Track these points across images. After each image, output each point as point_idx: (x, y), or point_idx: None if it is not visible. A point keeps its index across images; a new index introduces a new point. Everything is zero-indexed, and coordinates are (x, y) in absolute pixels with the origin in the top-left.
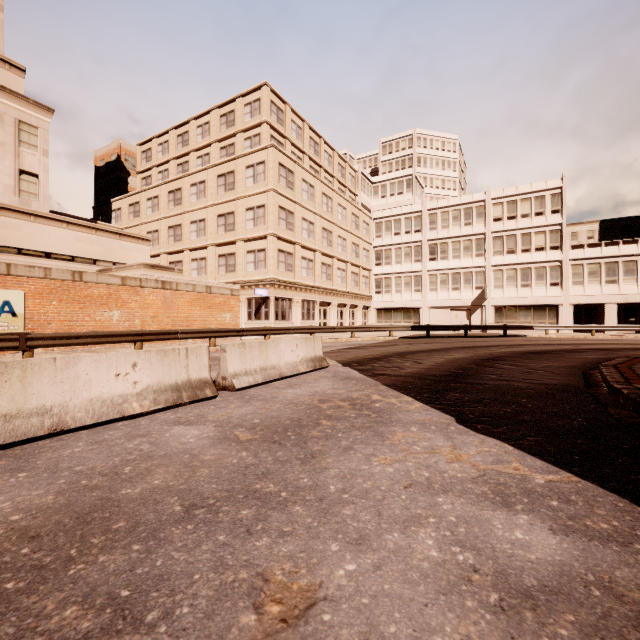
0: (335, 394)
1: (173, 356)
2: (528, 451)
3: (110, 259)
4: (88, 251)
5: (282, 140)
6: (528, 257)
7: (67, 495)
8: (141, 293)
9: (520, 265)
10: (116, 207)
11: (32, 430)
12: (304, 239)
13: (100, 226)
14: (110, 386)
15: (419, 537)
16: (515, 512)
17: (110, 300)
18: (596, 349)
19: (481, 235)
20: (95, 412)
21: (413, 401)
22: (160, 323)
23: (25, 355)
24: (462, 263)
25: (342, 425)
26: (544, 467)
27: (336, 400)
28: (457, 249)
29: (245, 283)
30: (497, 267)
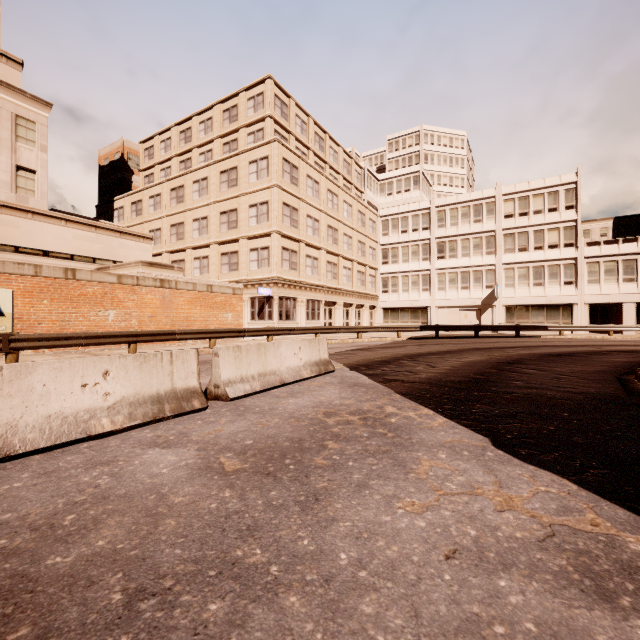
0: (343, 405)
1: (154, 362)
2: (599, 492)
3: (110, 258)
4: (87, 249)
5: (286, 135)
6: (541, 255)
7: None
8: (138, 292)
9: (532, 263)
10: (119, 206)
11: None
12: (309, 237)
13: (100, 224)
14: (74, 399)
15: None
16: (624, 613)
17: (105, 299)
18: (621, 351)
19: (491, 232)
20: (53, 432)
21: (434, 415)
22: (158, 323)
23: (8, 358)
24: (472, 261)
25: (353, 449)
26: (632, 521)
27: (344, 413)
28: (466, 247)
29: (248, 282)
30: (508, 265)
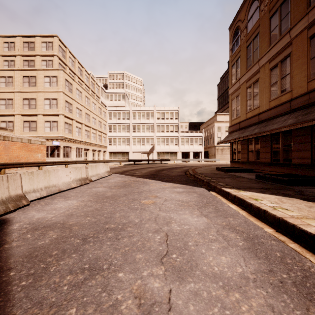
0: (126, 180)
1: (78, 169)
2: (177, 183)
3: None
4: None
5: (64, 66)
6: (168, 134)
7: (94, 197)
8: None
9: (166, 137)
10: None
11: (54, 191)
12: (77, 117)
13: None
14: (65, 179)
15: (165, 191)
16: (177, 188)
17: None
18: (187, 166)
19: (152, 124)
20: (65, 186)
21: (149, 179)
22: (2, 159)
23: None
24: (146, 134)
25: (137, 184)
26: (180, 185)
27: (128, 181)
28: (144, 128)
29: (44, 138)
30: (158, 137)
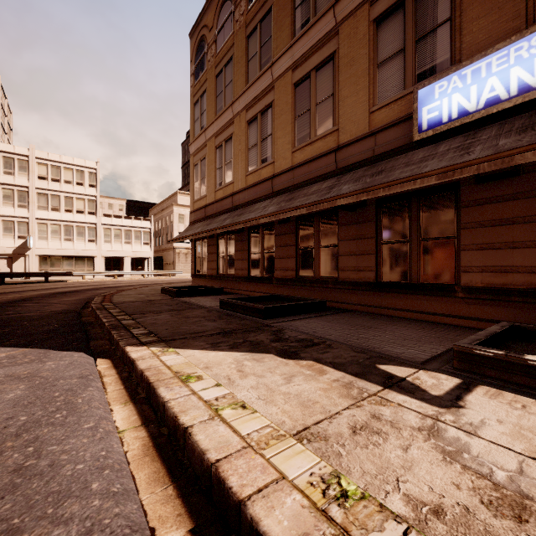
0: None
1: None
2: (6, 346)
3: None
4: None
5: None
6: (71, 217)
7: None
8: None
9: (64, 222)
10: None
11: None
12: None
13: None
14: None
15: None
16: None
17: None
18: (109, 287)
19: (25, 188)
20: None
21: None
22: None
23: None
24: (2, 210)
25: None
26: (11, 350)
27: None
28: None
29: None
30: (42, 220)
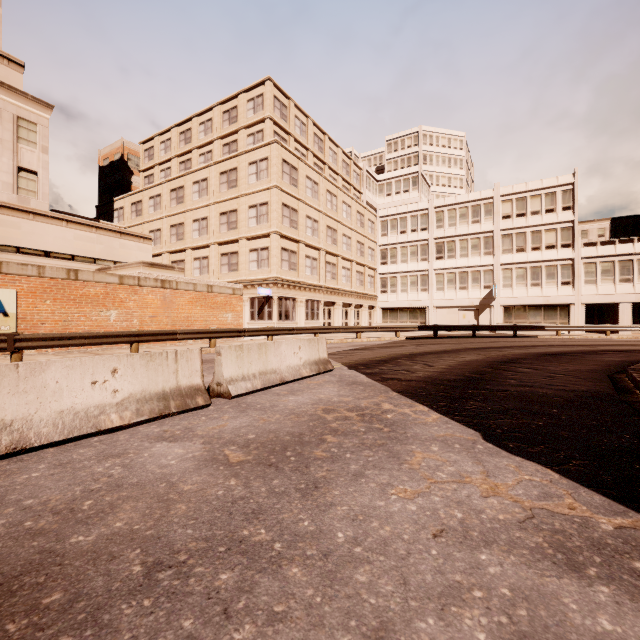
0: (341, 402)
1: (160, 360)
2: (579, 480)
3: (111, 258)
4: (88, 250)
5: (286, 136)
6: (538, 255)
7: (0, 545)
8: (139, 292)
9: (530, 263)
10: (119, 206)
11: None
12: (308, 237)
13: (100, 224)
14: (85, 395)
15: (464, 626)
16: (589, 580)
17: (107, 299)
18: (615, 351)
19: (489, 233)
20: (65, 426)
21: (429, 411)
22: (159, 323)
23: (13, 357)
24: (470, 262)
25: (350, 442)
26: (606, 505)
27: (342, 410)
28: (465, 247)
29: (248, 282)
30: (506, 266)
